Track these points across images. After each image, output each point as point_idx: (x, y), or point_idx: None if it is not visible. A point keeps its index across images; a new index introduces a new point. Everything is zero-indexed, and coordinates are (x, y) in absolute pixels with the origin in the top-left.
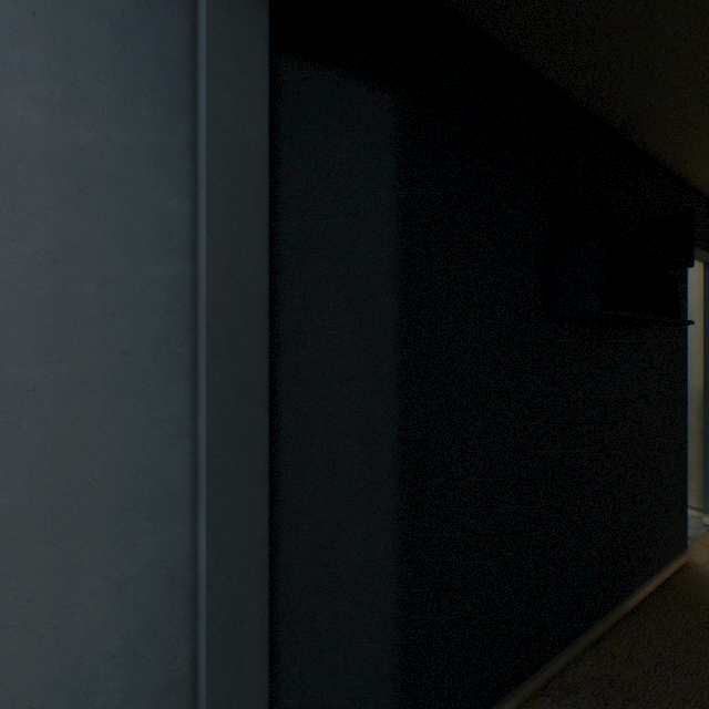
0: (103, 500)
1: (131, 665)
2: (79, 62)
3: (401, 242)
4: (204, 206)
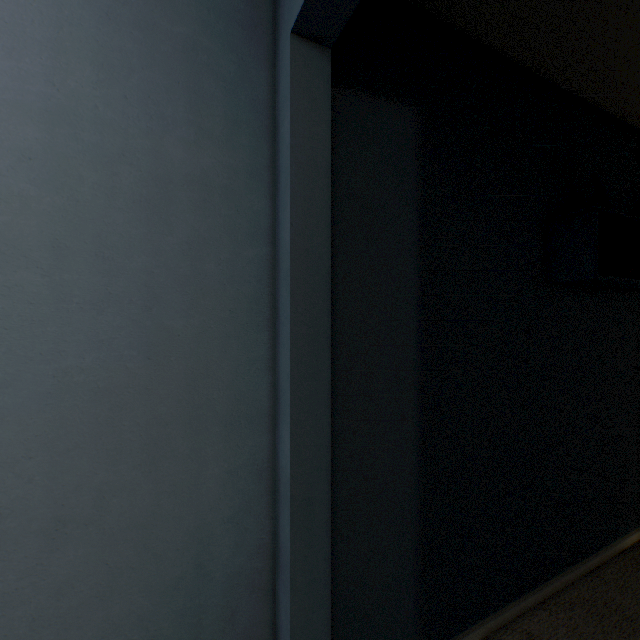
0: (218, 413)
1: (235, 530)
2: (204, 112)
3: (421, 224)
4: (287, 207)
